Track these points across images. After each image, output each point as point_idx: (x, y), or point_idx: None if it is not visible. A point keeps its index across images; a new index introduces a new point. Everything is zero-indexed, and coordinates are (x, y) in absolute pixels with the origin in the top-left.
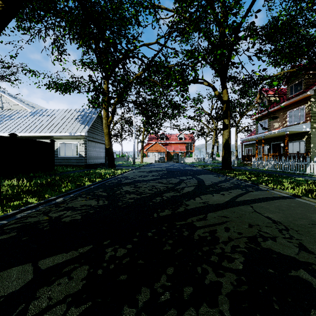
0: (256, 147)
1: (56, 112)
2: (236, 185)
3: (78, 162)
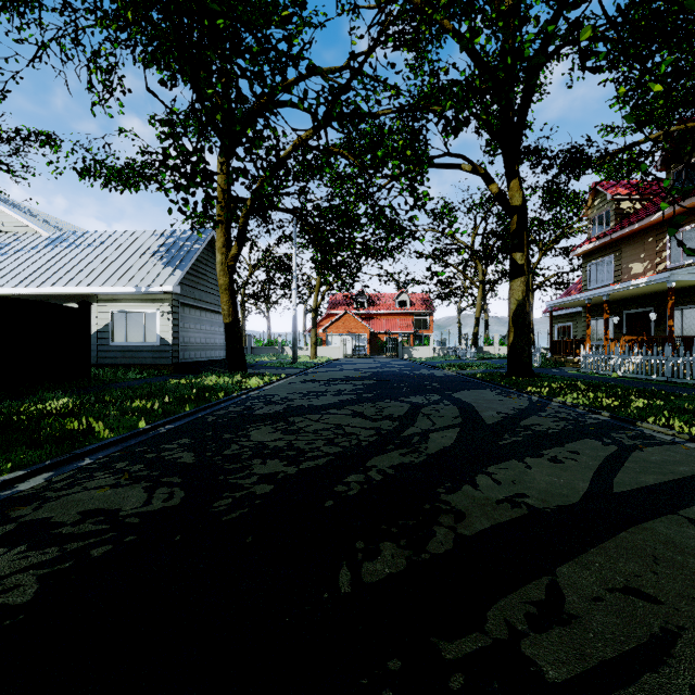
0: (589, 322)
1: (107, 239)
2: (574, 425)
3: (158, 358)
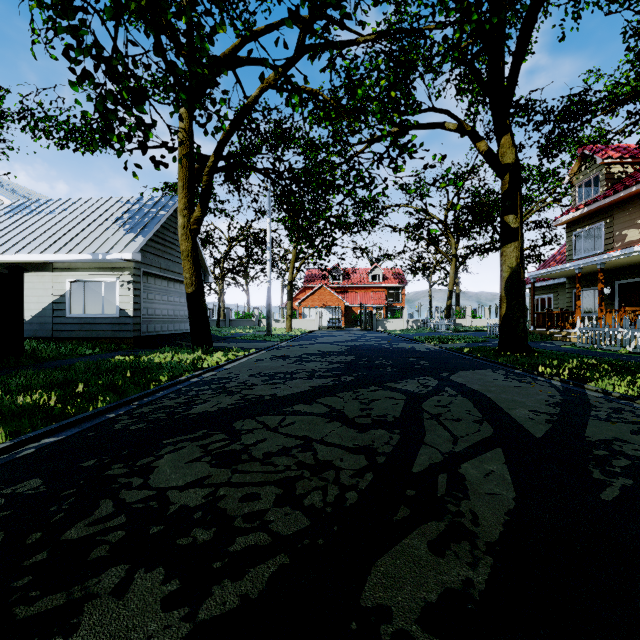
0: (579, 293)
1: (70, 206)
2: None
3: (117, 331)
